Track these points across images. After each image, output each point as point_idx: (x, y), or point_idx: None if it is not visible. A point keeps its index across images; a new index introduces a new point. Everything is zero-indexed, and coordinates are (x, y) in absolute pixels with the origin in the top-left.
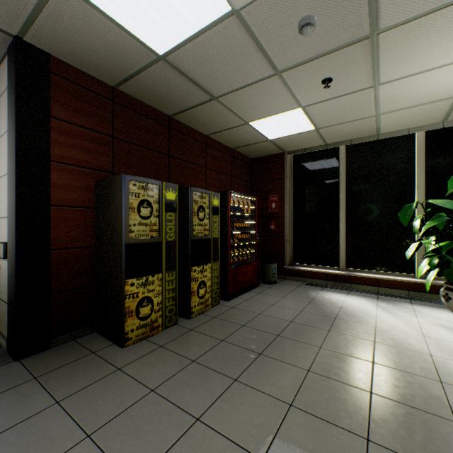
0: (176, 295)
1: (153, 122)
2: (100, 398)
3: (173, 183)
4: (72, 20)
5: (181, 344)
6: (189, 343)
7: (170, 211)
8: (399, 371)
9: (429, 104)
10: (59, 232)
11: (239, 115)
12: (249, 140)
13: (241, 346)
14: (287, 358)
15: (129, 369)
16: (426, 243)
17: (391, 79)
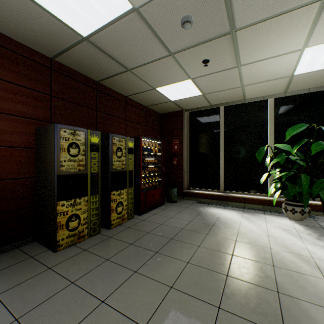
0: (99, 212)
1: (84, 86)
2: (30, 291)
3: (100, 130)
4: (12, 6)
5: (100, 247)
6: (106, 247)
7: (94, 151)
8: (248, 260)
9: (275, 80)
10: (5, 166)
11: (148, 83)
12: (157, 101)
13: (144, 247)
14: (174, 254)
15: (58, 267)
16: (272, 173)
17: (248, 62)
